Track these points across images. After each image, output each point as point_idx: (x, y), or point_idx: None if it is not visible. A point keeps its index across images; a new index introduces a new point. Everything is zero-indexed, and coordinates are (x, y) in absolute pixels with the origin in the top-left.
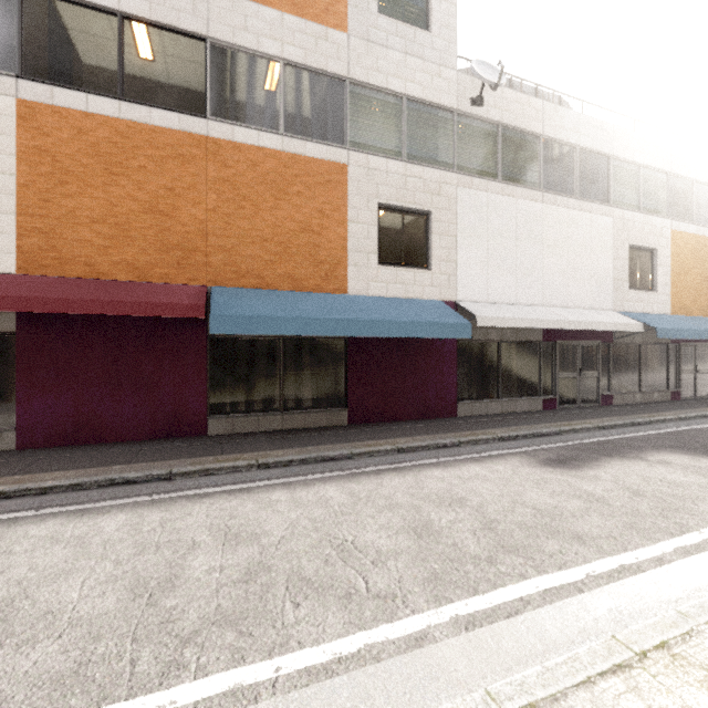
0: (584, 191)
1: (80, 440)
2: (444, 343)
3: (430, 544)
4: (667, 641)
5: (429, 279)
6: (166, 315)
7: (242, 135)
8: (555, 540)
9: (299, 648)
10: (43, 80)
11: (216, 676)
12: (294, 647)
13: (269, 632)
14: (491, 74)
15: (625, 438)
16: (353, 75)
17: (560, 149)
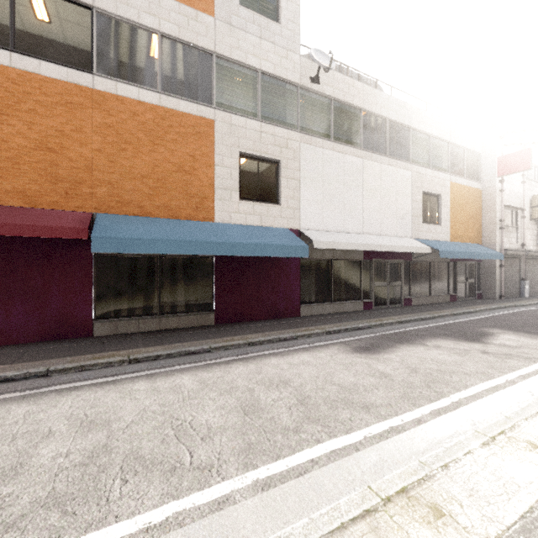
0: (392, 152)
1: None
2: (290, 261)
3: (253, 420)
4: (407, 486)
5: (279, 212)
6: (51, 236)
7: (125, 90)
8: (349, 410)
9: (114, 522)
10: None
11: None
12: (111, 521)
13: (92, 509)
14: (325, 60)
15: (415, 329)
16: (219, 51)
17: (375, 120)
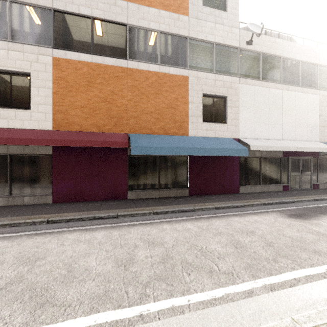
0: (304, 83)
1: (76, 200)
2: (233, 158)
3: (243, 251)
4: None
5: (226, 128)
6: (112, 146)
7: (142, 66)
8: (305, 253)
9: (195, 293)
10: (62, 48)
11: (163, 301)
12: (193, 292)
13: (180, 284)
14: (257, 29)
15: None
16: (191, 35)
17: (291, 63)
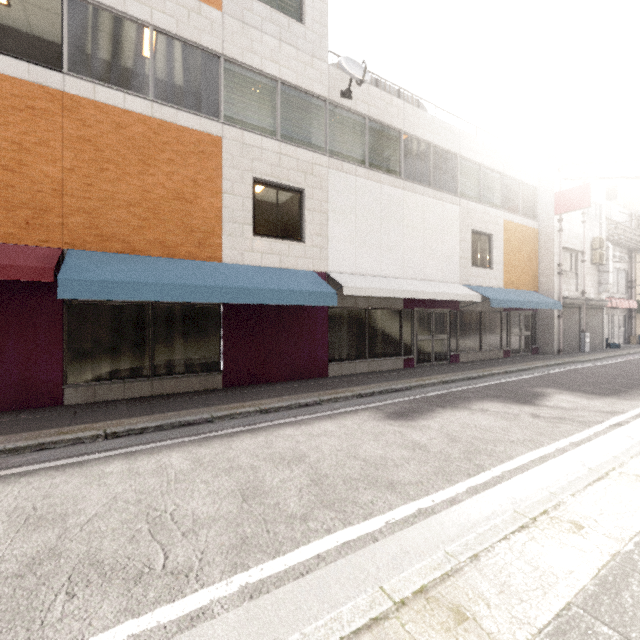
0: (437, 183)
1: None
2: (316, 310)
3: (253, 507)
4: (427, 584)
5: (303, 251)
6: (4, 278)
7: (106, 95)
8: (372, 490)
9: None
10: None
11: None
12: None
13: (19, 637)
14: (358, 71)
15: (460, 391)
16: (227, 53)
17: (418, 145)
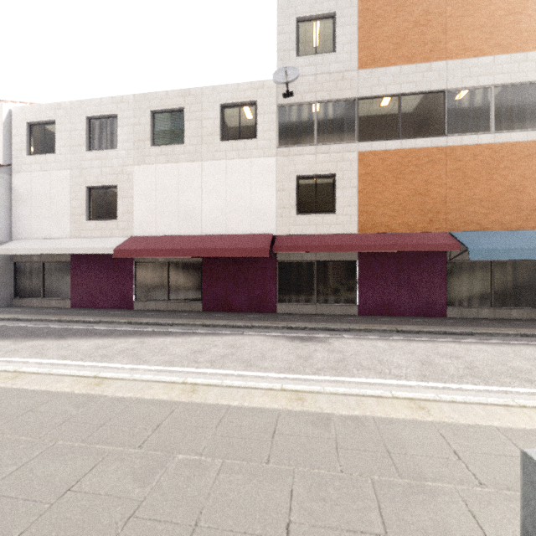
0: None
1: (382, 313)
2: None
3: None
4: None
5: None
6: (438, 250)
7: (467, 140)
8: None
9: None
10: (365, 139)
11: None
12: None
13: None
14: None
15: None
16: None
17: None
